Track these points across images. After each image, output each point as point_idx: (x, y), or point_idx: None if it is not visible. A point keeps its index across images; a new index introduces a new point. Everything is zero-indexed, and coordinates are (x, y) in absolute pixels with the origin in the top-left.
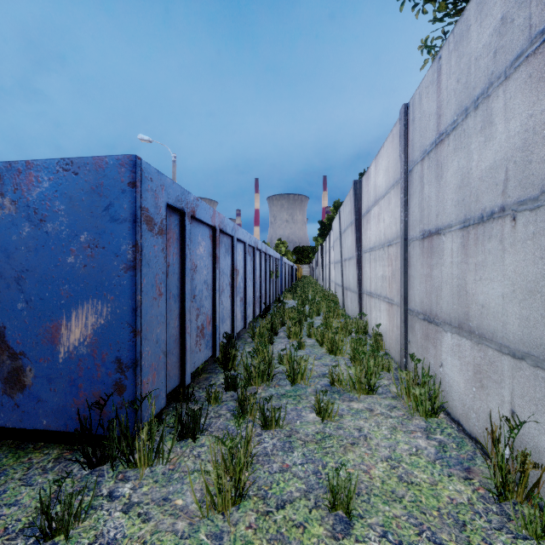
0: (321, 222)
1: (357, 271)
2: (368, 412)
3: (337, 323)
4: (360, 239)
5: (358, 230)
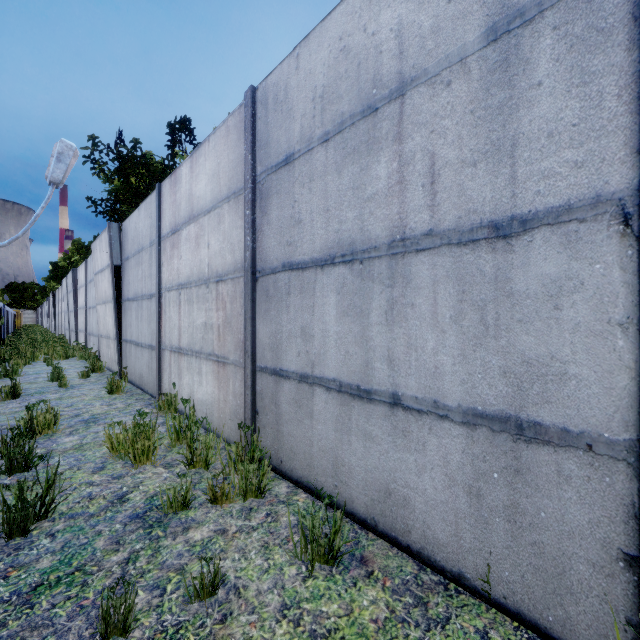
0: (54, 264)
1: (75, 319)
2: (64, 361)
3: (60, 347)
4: (77, 302)
5: (75, 296)
